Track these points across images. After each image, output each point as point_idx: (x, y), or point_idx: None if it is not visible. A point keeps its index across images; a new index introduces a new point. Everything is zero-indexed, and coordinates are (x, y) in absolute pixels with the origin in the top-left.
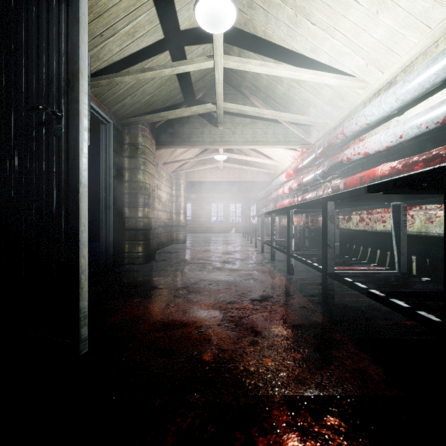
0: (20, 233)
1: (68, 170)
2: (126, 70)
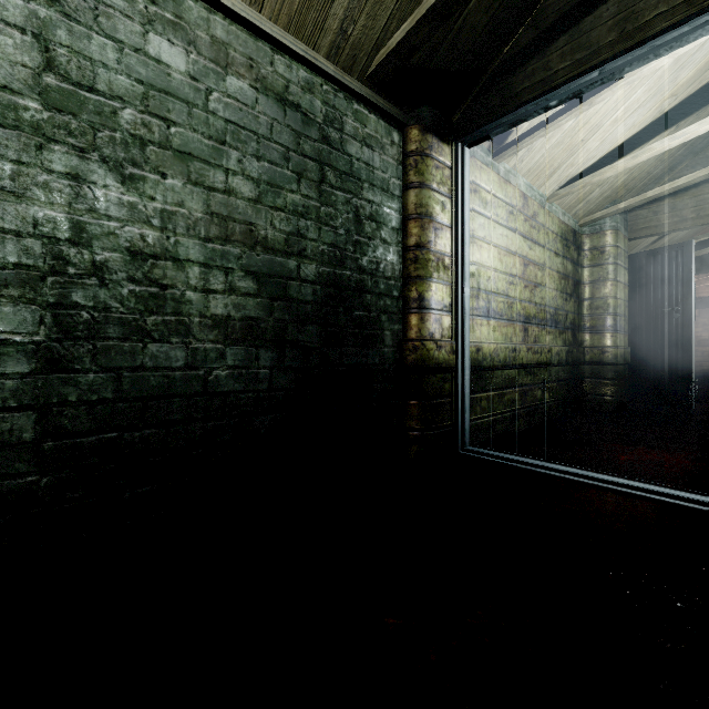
0: (649, 359)
1: (683, 332)
2: (663, 238)
